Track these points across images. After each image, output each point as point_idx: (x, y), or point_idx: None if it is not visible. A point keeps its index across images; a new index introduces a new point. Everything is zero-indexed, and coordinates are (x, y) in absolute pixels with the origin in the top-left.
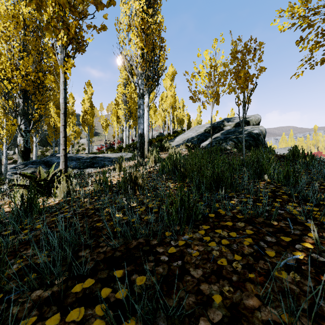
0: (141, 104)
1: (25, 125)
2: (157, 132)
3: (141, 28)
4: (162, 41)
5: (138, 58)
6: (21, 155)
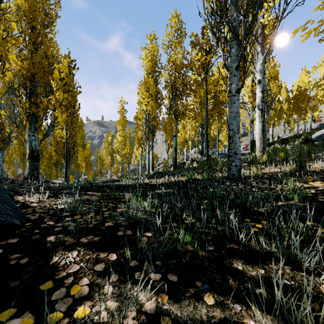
0: (252, 125)
1: (202, 139)
2: (316, 124)
3: (250, 92)
4: (267, 86)
5: (249, 105)
6: (200, 153)
